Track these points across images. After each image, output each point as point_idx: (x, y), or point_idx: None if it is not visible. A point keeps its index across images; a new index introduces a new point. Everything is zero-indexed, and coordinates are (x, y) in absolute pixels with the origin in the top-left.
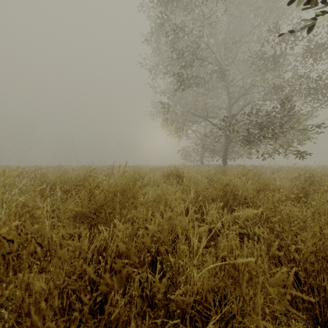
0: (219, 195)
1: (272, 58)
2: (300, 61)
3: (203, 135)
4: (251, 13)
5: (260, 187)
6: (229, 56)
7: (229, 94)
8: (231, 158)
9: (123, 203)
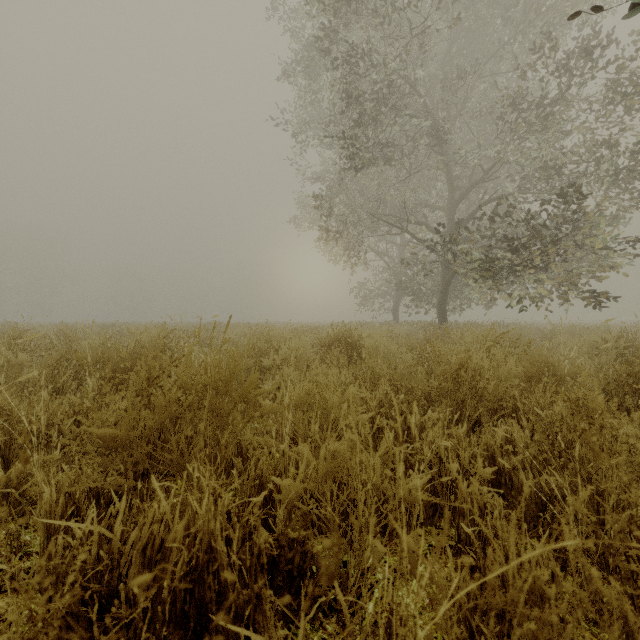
0: (444, 389)
1: (539, 105)
2: (597, 112)
3: (399, 263)
4: (496, 16)
5: (532, 372)
6: (452, 104)
7: (452, 180)
8: (454, 308)
9: (222, 415)
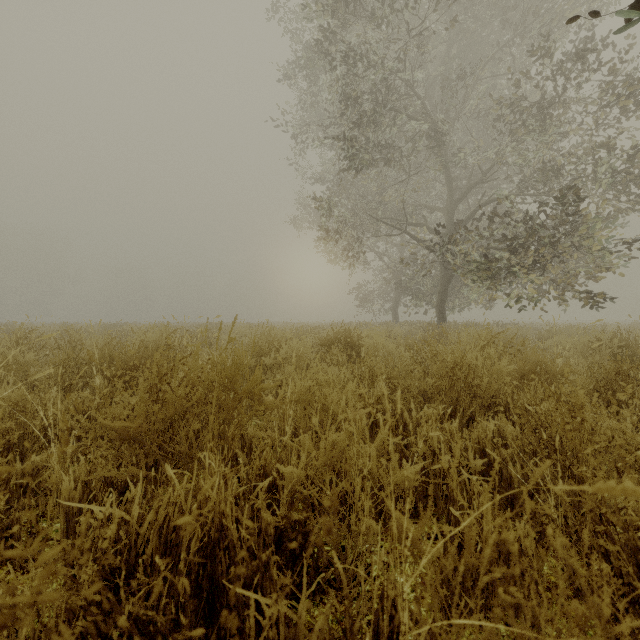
0: (439, 386)
1: (537, 107)
2: (593, 114)
3: (398, 263)
4: (494, 19)
5: (525, 370)
6: (451, 105)
7: (451, 181)
8: (453, 308)
9: (228, 410)
